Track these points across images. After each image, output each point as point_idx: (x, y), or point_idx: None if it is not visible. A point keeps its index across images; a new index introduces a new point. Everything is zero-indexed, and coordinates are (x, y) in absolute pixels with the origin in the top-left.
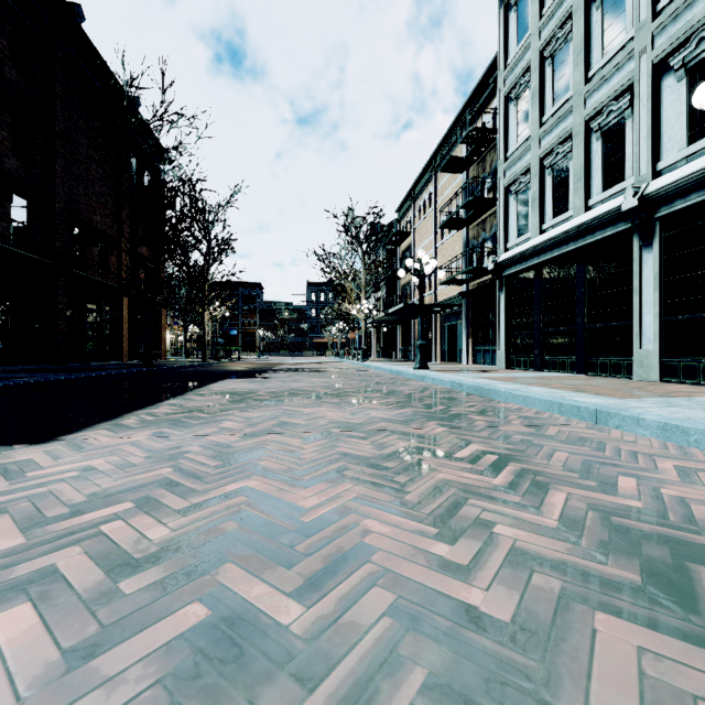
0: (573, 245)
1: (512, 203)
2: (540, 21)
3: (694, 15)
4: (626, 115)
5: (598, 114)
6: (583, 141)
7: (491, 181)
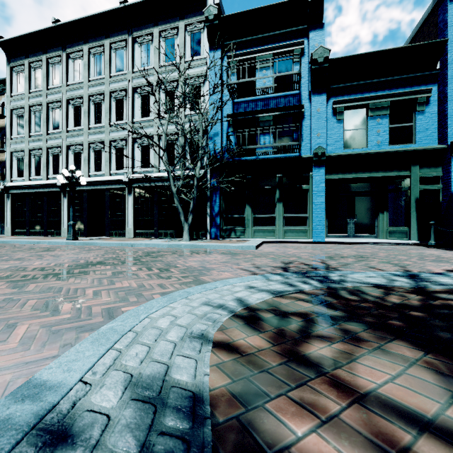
0: (43, 189)
1: (15, 160)
2: (29, 94)
3: (75, 140)
4: (60, 154)
5: (52, 147)
6: (46, 154)
7: (1, 138)
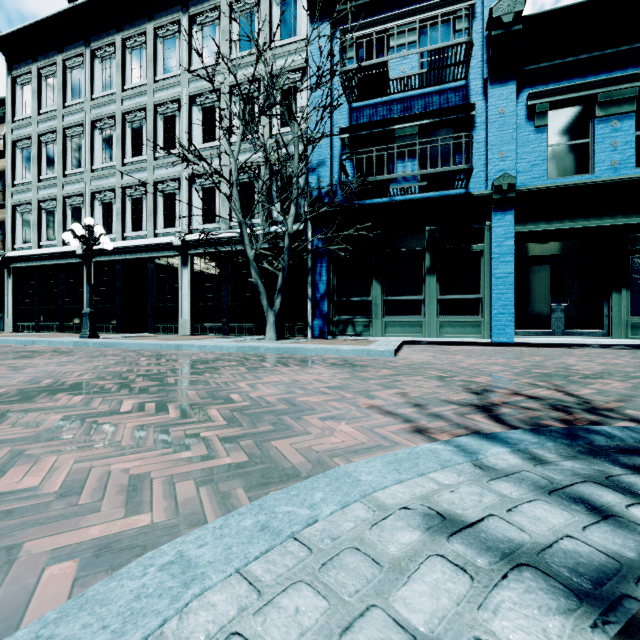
0: (57, 261)
1: (19, 218)
2: (38, 116)
3: (103, 184)
4: (82, 206)
5: (70, 196)
6: (62, 207)
7: (3, 187)
